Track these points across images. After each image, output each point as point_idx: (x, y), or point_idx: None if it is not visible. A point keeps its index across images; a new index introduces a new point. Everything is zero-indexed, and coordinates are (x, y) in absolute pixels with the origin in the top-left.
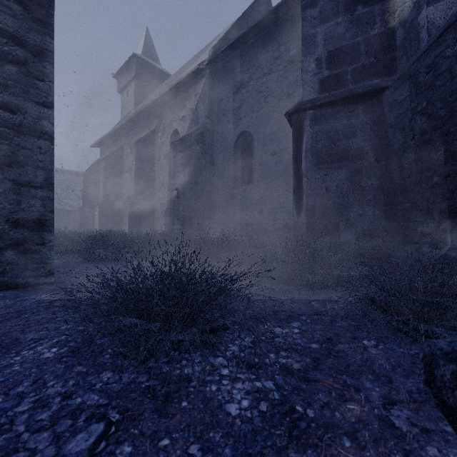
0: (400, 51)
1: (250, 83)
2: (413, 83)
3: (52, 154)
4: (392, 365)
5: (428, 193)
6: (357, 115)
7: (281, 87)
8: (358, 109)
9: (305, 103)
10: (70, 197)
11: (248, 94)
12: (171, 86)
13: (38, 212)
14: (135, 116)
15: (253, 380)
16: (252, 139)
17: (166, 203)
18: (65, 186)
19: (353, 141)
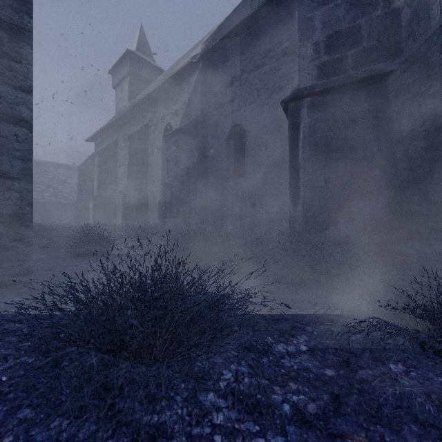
0: (406, 32)
1: (242, 76)
2: (423, 64)
3: (30, 143)
4: (437, 407)
5: (441, 185)
6: (358, 102)
7: (274, 80)
8: (360, 96)
9: (302, 91)
10: (66, 190)
11: (240, 87)
12: (163, 80)
13: (15, 205)
14: (128, 110)
15: (257, 436)
16: (244, 132)
17: (159, 196)
18: (61, 179)
19: (354, 130)
